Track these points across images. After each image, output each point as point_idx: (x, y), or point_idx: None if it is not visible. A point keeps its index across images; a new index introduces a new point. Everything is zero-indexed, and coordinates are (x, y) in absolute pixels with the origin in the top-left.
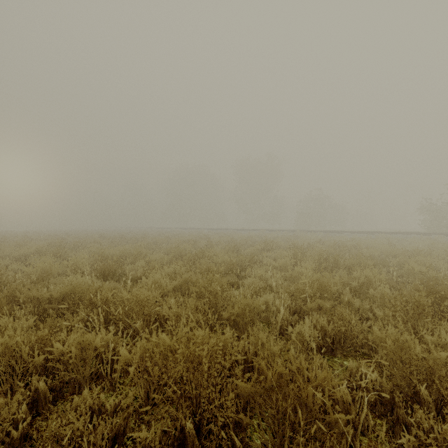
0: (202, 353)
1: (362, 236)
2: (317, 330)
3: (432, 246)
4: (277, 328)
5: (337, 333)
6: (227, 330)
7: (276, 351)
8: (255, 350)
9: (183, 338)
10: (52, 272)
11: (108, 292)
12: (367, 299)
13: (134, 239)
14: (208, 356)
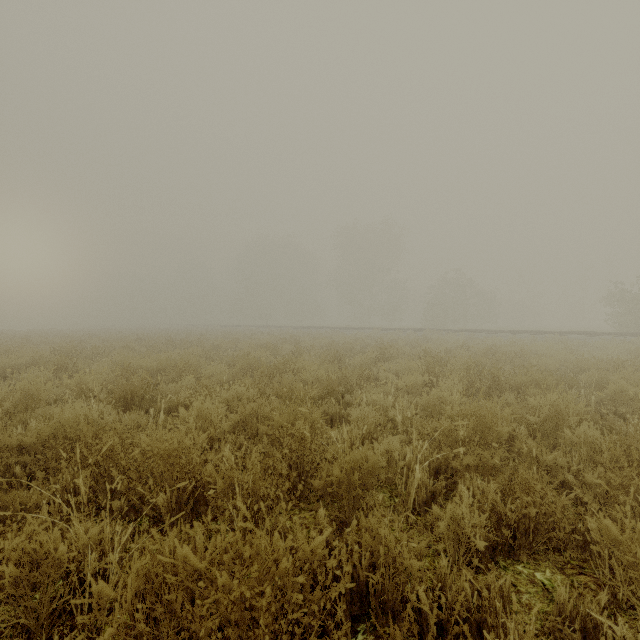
0: (260, 604)
1: (523, 337)
2: (483, 512)
3: (635, 354)
4: (409, 503)
5: (522, 519)
6: (319, 516)
7: (414, 570)
8: (372, 560)
9: (224, 556)
10: (40, 397)
11: (113, 438)
12: (561, 447)
13: (186, 343)
14: (273, 609)
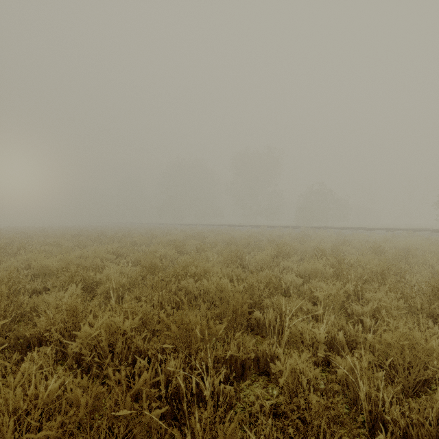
0: None
1: (380, 233)
2: None
3: None
4: None
5: None
6: None
7: None
8: None
9: None
10: None
11: None
12: None
13: (109, 239)
14: None
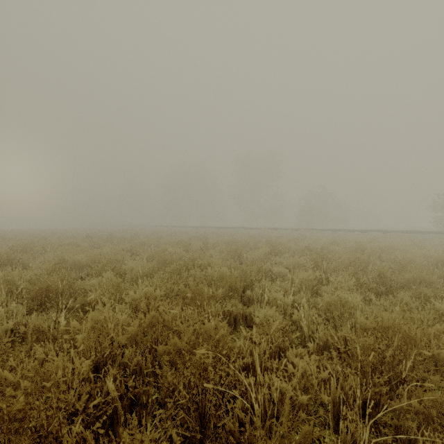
0: None
1: (374, 235)
2: None
3: None
4: None
5: None
6: None
7: None
8: None
9: None
10: None
11: None
12: None
13: (120, 240)
14: None
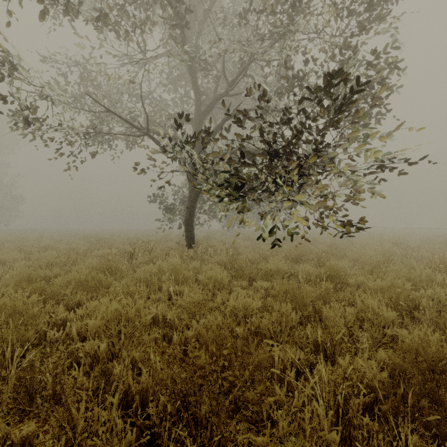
0: None
1: None
2: None
3: None
4: None
5: None
6: None
7: None
8: None
9: None
10: (368, 243)
11: (415, 247)
12: None
13: (379, 234)
14: None
